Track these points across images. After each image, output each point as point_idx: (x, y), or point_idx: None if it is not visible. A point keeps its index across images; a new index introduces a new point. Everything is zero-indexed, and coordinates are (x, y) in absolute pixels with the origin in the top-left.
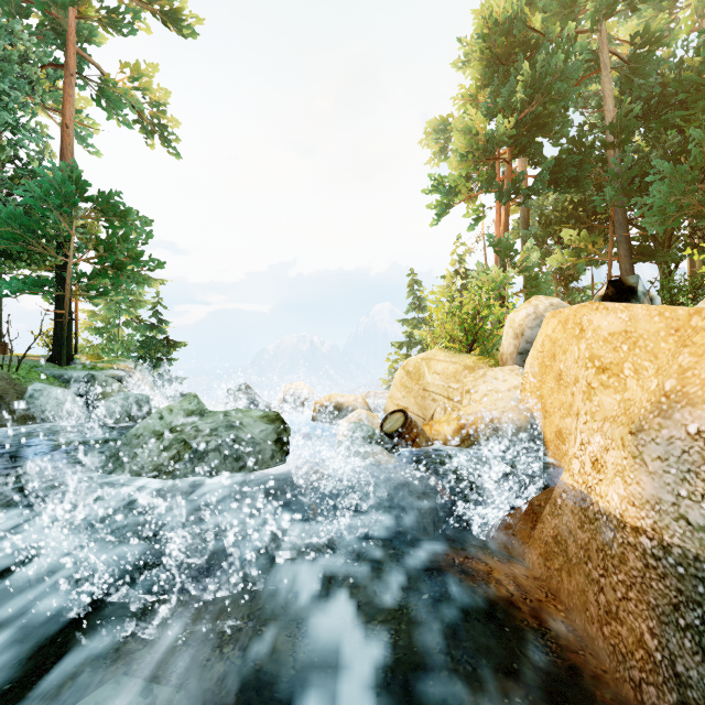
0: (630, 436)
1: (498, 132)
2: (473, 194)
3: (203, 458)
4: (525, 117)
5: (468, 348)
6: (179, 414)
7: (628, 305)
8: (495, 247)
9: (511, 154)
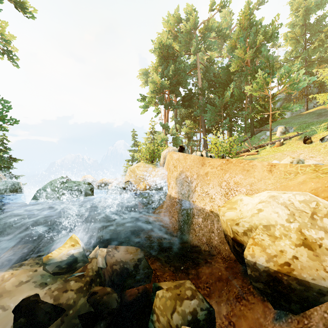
0: (175, 180)
1: (164, 85)
2: (156, 104)
3: (71, 193)
4: (173, 81)
5: (151, 162)
6: (58, 182)
7: (178, 153)
8: (163, 126)
9: (169, 92)
